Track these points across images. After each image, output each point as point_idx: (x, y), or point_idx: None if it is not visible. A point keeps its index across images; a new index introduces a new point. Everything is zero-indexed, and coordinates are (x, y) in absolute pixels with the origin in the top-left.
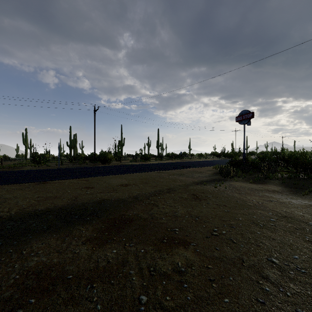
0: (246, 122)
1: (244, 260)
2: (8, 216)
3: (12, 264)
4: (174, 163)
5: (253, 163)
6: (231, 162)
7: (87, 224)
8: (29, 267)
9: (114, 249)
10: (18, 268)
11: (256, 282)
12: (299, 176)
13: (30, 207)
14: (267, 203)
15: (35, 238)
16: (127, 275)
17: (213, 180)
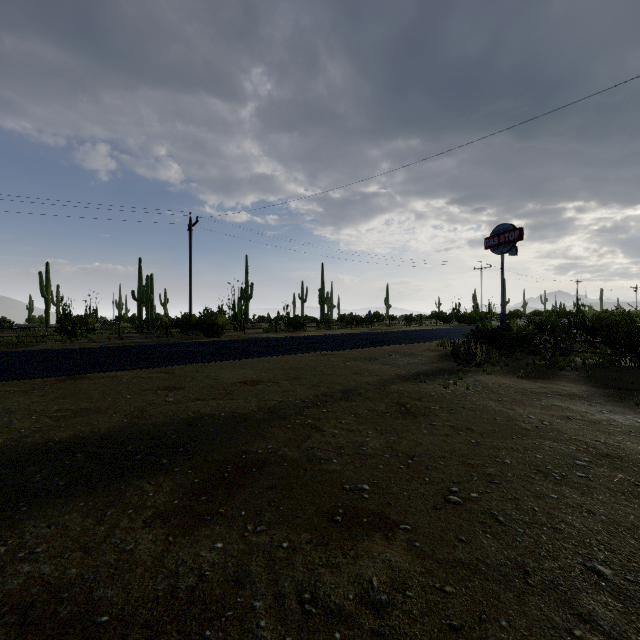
0: (508, 249)
1: (529, 570)
2: None
3: None
4: (355, 335)
5: (522, 334)
6: (476, 332)
7: (160, 475)
8: (5, 592)
9: (218, 541)
10: None
11: (566, 632)
12: (620, 363)
13: (38, 434)
14: (562, 422)
15: (35, 512)
16: (246, 613)
17: (440, 372)
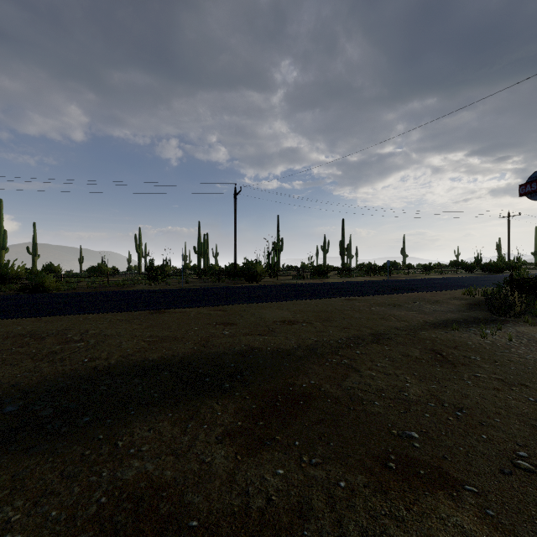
0: None
1: None
2: (106, 367)
3: (99, 467)
4: (375, 282)
5: None
6: (510, 281)
7: (224, 397)
8: (124, 481)
9: (278, 467)
10: (107, 479)
11: None
12: None
13: (138, 353)
14: None
15: (140, 416)
16: None
17: (472, 320)
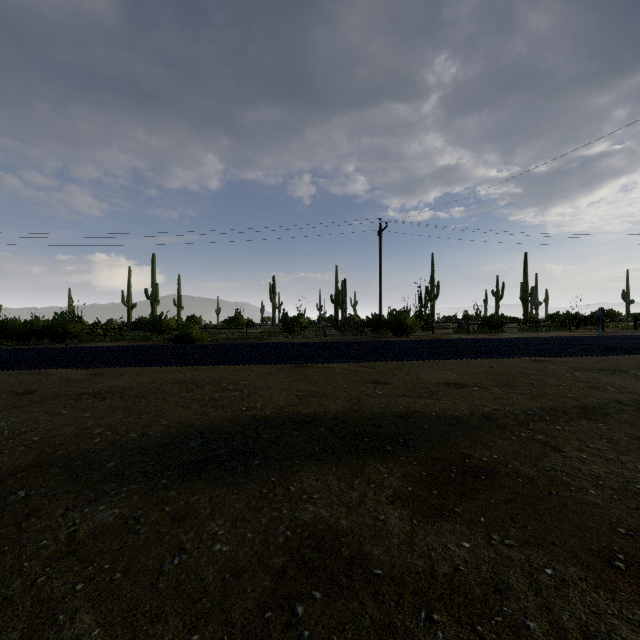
0: None
1: None
2: (263, 416)
3: (278, 505)
4: (579, 339)
5: None
6: None
7: (388, 460)
8: (303, 521)
9: (463, 539)
10: (288, 517)
11: None
12: None
13: (290, 407)
14: None
15: (305, 467)
16: (518, 627)
17: None
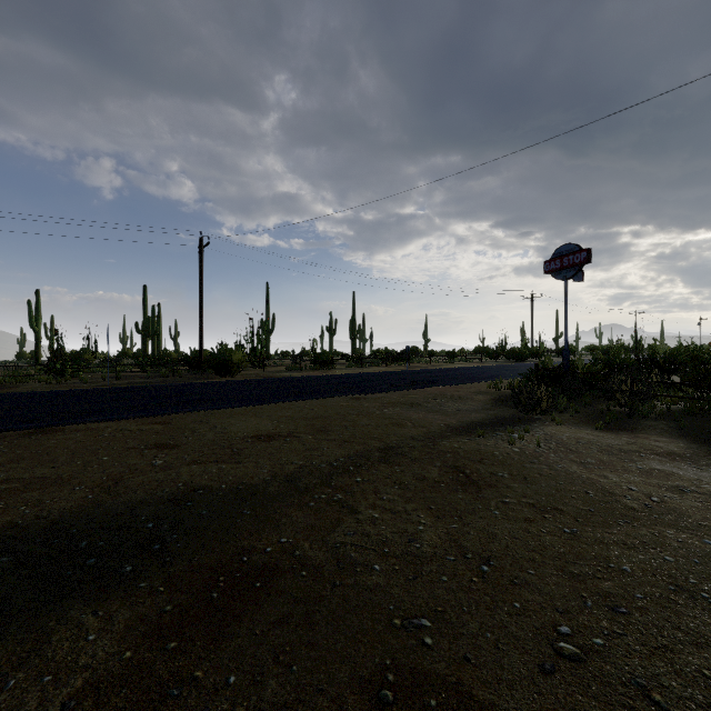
0: (573, 274)
1: None
2: None
3: None
4: (392, 374)
5: (590, 374)
6: (536, 372)
7: (115, 596)
8: None
9: None
10: None
11: None
12: (710, 409)
13: None
14: (676, 497)
15: None
16: None
17: (498, 421)
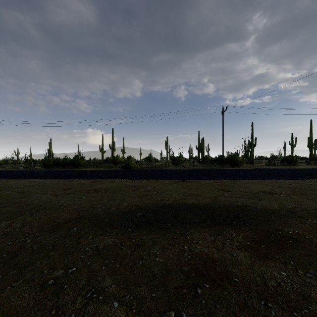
0: None
1: None
2: (168, 204)
3: (182, 244)
4: None
5: None
6: None
7: (235, 228)
8: (195, 252)
9: (281, 271)
10: (187, 250)
11: None
12: None
13: (181, 200)
14: None
15: (192, 228)
16: None
17: None
